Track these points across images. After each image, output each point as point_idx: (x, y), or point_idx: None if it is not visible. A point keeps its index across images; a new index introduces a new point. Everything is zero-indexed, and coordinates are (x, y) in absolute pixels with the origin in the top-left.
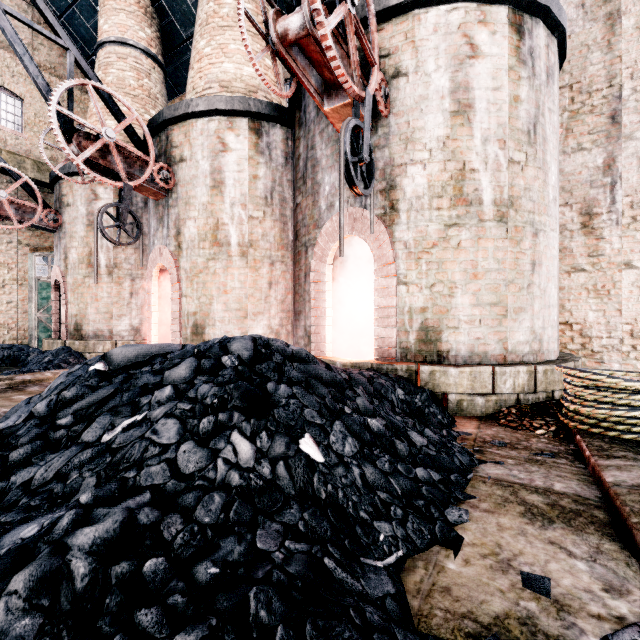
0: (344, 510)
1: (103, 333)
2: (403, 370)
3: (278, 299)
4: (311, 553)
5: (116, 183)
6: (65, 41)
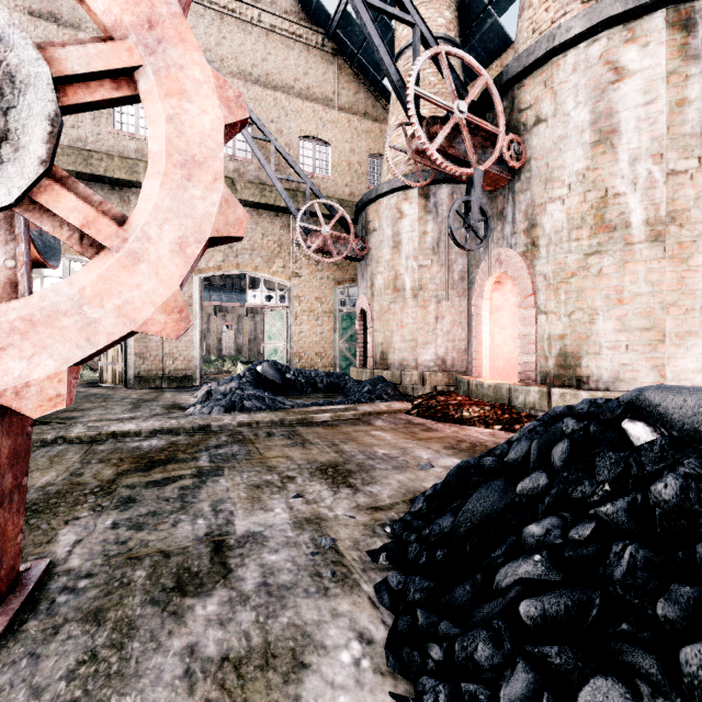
0: None
1: (408, 363)
2: None
3: None
4: None
5: (466, 170)
6: (412, 16)
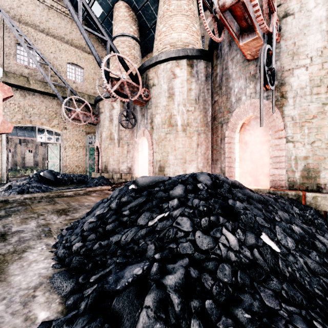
0: (303, 286)
1: (116, 170)
2: (292, 195)
3: (202, 153)
4: (302, 315)
5: (126, 100)
6: (106, 37)
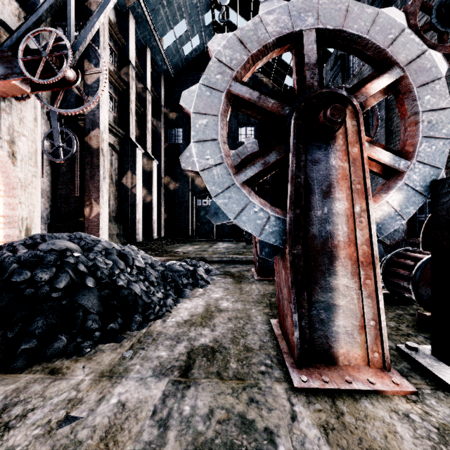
0: None
1: None
2: None
3: None
4: None
5: None
6: None
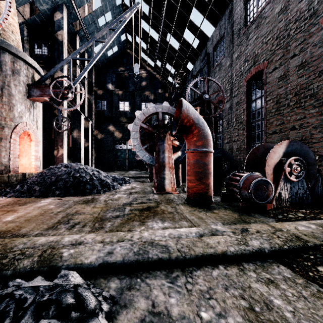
0: None
1: None
2: None
3: None
4: None
5: None
6: None
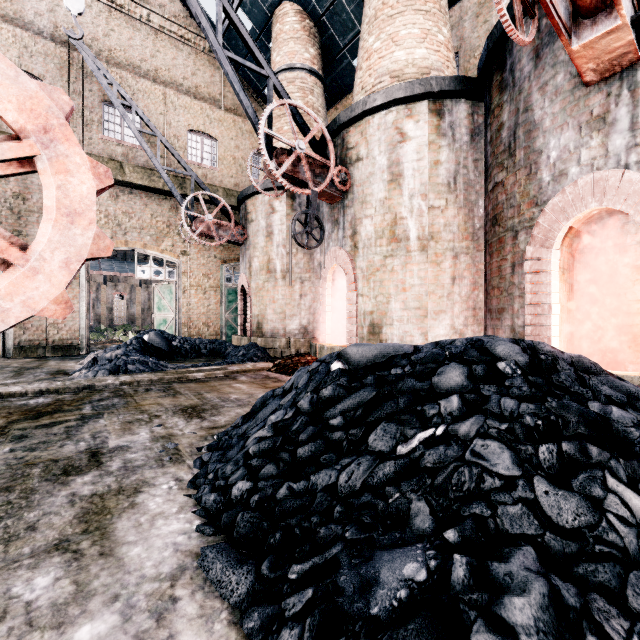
0: None
1: (278, 331)
2: None
3: (462, 296)
4: None
5: (305, 191)
6: (266, 71)
